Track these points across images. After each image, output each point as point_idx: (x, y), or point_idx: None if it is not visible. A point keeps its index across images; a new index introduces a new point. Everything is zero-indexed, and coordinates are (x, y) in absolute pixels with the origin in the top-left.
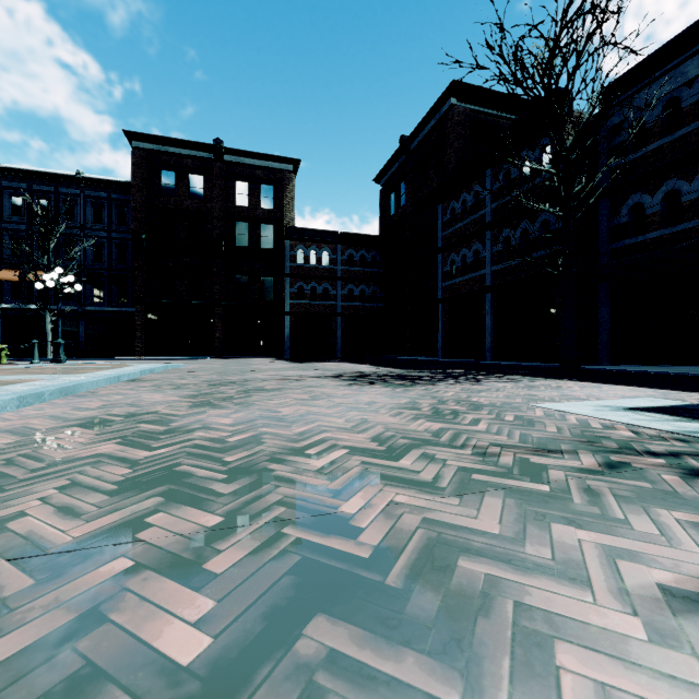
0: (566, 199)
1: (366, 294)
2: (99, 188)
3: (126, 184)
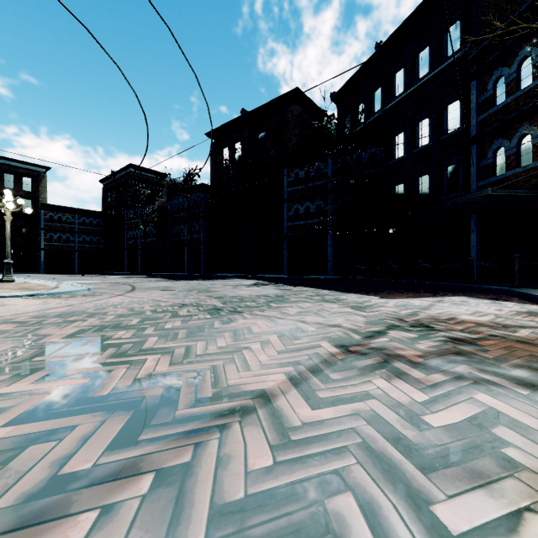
0: (144, 231)
1: (94, 240)
2: None
3: None
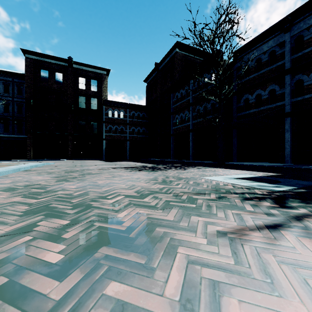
0: (219, 95)
1: (140, 131)
2: (7, 76)
3: (22, 74)
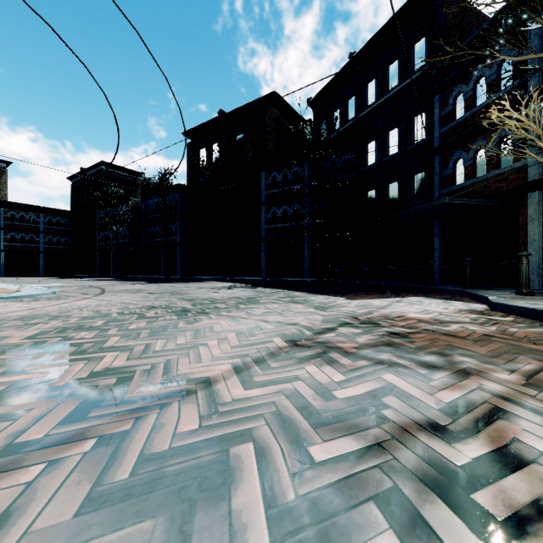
0: (117, 232)
1: (61, 241)
2: None
3: None
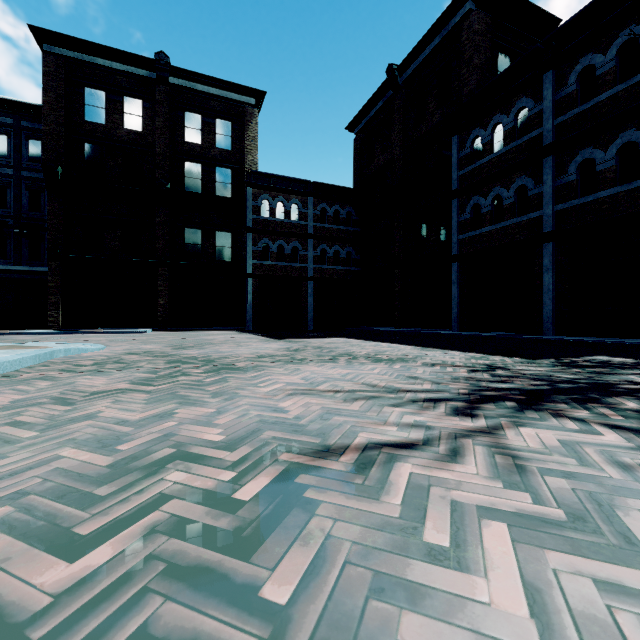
0: None
1: (340, 256)
2: (3, 111)
3: (39, 108)
